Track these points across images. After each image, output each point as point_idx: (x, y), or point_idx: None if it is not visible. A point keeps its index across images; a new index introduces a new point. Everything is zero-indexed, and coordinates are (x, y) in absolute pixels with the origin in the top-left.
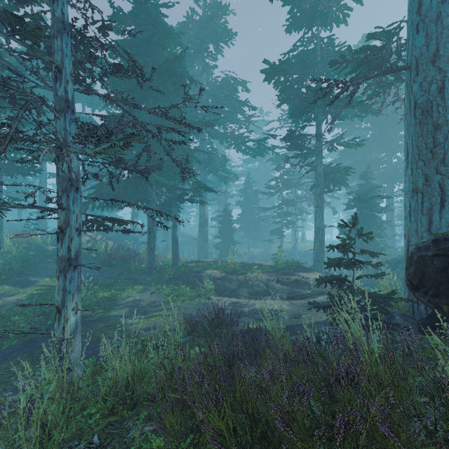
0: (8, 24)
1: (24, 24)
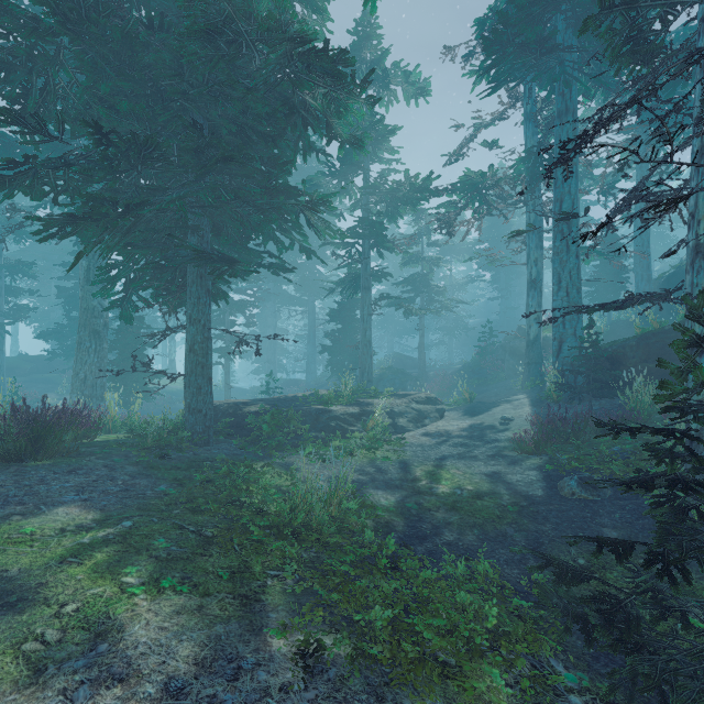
0: None
1: None
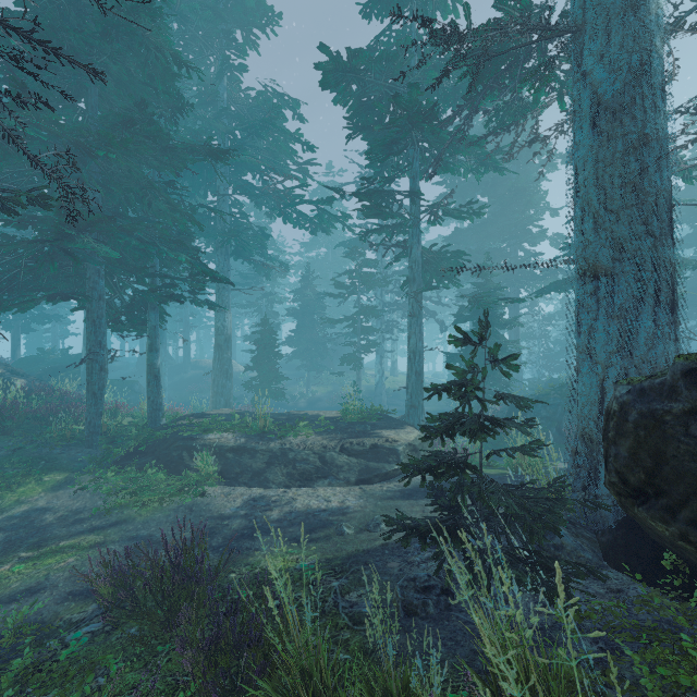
0: None
1: None
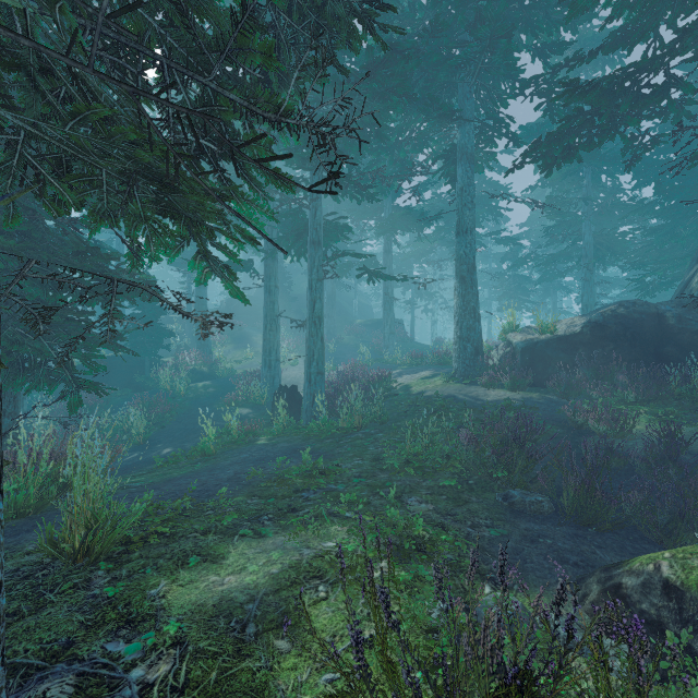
0: None
1: None
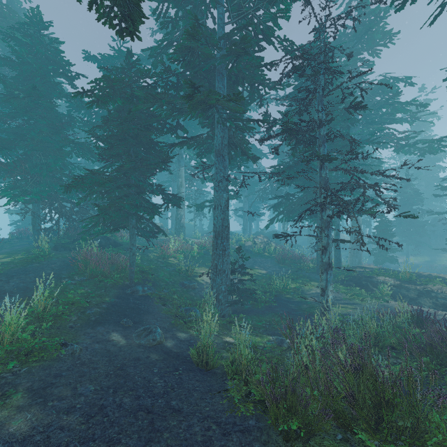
0: (317, 155)
1: (332, 158)
